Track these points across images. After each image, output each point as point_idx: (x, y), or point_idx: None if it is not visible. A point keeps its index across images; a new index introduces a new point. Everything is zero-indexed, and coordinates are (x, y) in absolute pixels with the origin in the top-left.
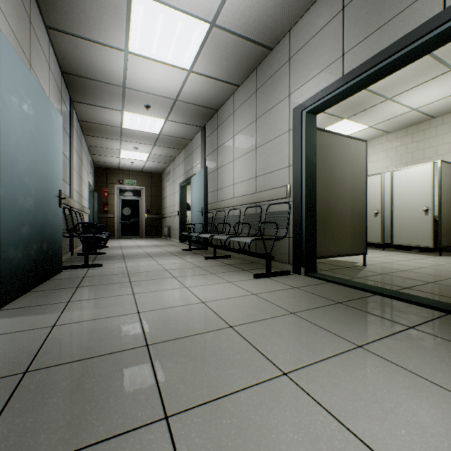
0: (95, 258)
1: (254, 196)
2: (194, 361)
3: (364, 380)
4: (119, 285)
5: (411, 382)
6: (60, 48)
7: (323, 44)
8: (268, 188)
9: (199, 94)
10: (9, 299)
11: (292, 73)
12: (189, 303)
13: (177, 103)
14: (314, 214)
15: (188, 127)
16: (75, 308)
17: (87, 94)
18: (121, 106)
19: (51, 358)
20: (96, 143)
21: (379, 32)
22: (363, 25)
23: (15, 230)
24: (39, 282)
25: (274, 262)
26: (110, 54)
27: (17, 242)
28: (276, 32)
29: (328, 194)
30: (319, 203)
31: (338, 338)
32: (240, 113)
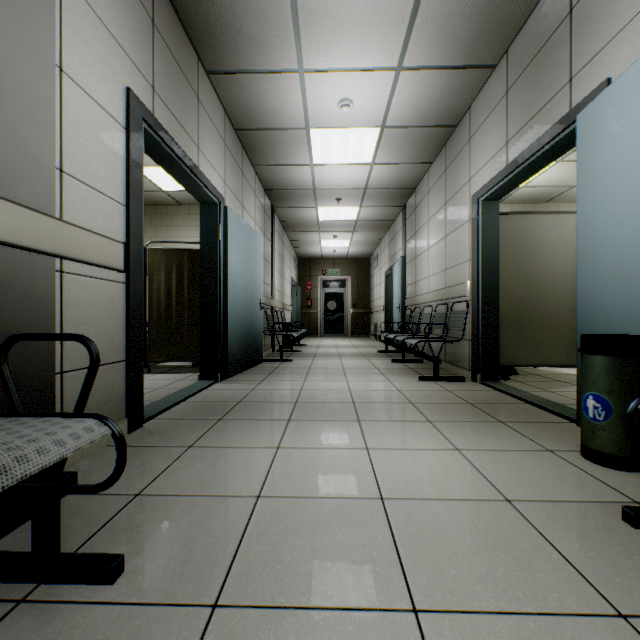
0: (290, 355)
1: (442, 293)
2: (315, 410)
3: (401, 429)
4: (298, 375)
5: (431, 434)
6: (263, 175)
7: (493, 127)
8: (454, 283)
9: (388, 179)
10: (232, 374)
11: (471, 156)
12: (339, 389)
13: (367, 191)
14: (495, 315)
15: (386, 209)
16: (266, 383)
17: (285, 201)
18: (314, 203)
19: (250, 399)
20: (296, 237)
21: (530, 123)
22: (520, 113)
23: (235, 330)
24: (247, 367)
25: (458, 368)
26: (299, 170)
27: (236, 338)
28: (453, 113)
29: (524, 289)
30: (509, 301)
31: (421, 416)
32: (433, 194)
